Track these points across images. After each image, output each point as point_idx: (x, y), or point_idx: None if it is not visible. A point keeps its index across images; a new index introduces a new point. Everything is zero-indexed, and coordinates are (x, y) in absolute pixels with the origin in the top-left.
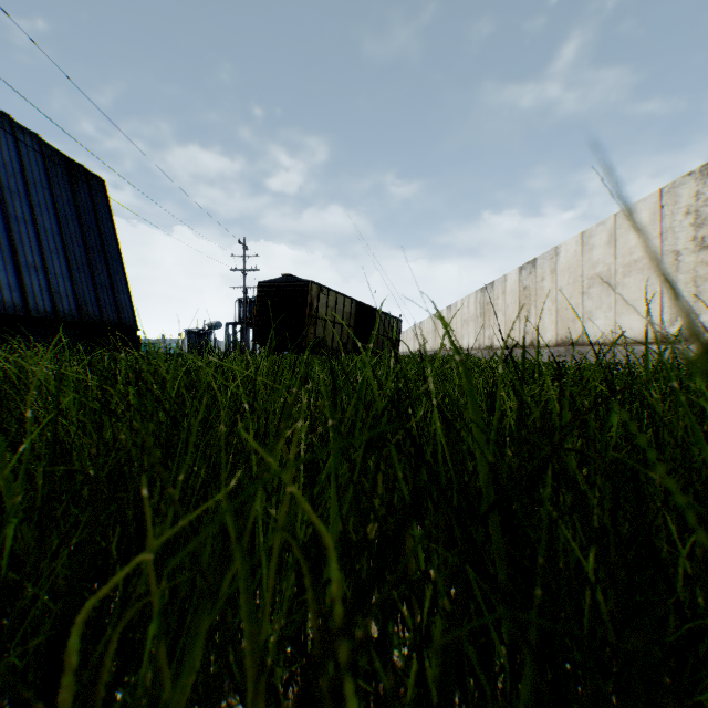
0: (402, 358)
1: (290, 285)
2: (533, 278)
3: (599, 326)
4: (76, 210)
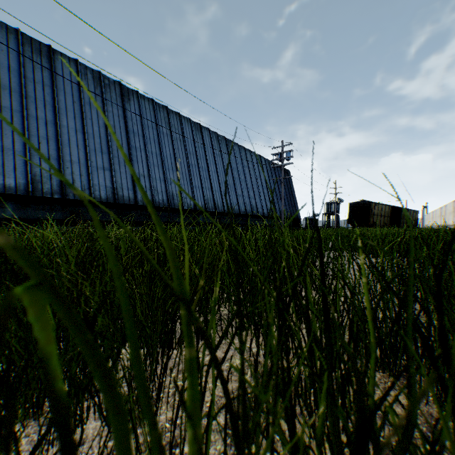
0: None
1: (362, 204)
2: None
3: None
4: (286, 184)
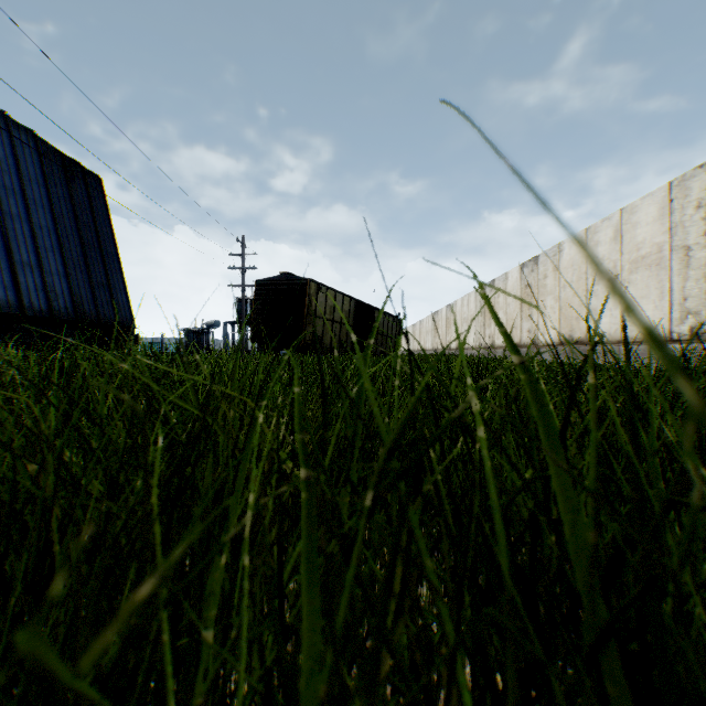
0: (401, 358)
1: (288, 284)
2: (535, 275)
3: (604, 325)
4: (73, 208)
